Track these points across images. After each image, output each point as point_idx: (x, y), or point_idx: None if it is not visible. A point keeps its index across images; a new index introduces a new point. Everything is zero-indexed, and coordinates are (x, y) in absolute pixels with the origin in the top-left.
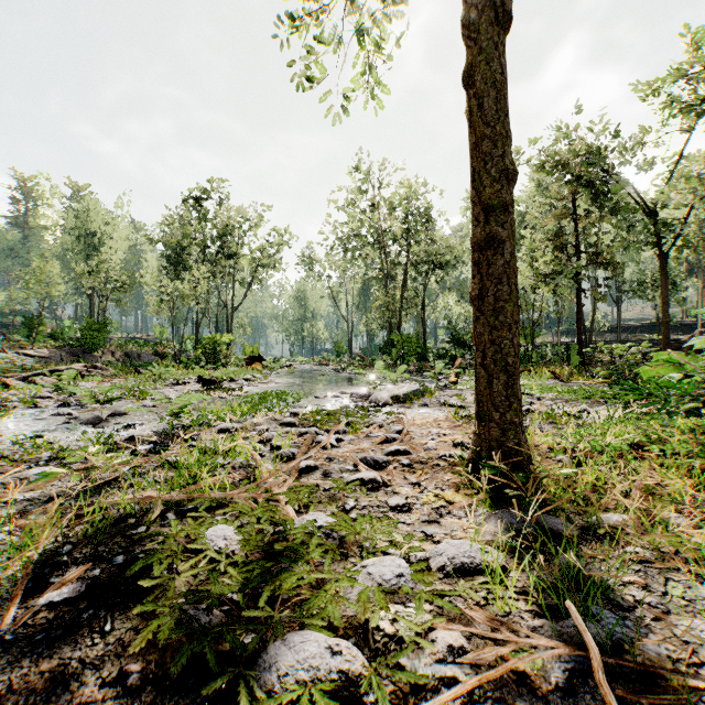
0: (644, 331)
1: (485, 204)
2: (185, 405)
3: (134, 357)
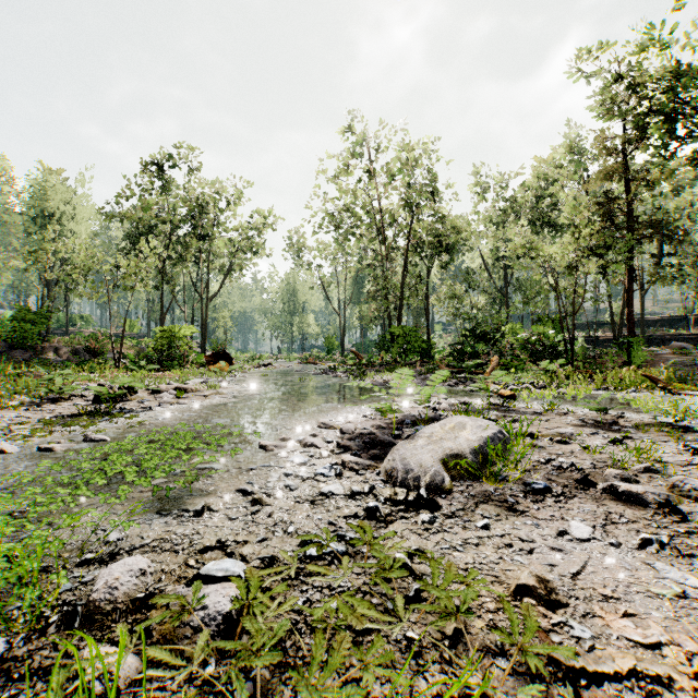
0: (664, 325)
1: None
2: None
3: (85, 354)
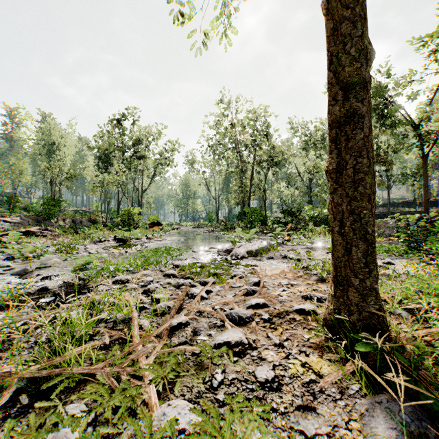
0: (404, 205)
1: (343, 83)
2: (87, 262)
3: (78, 222)
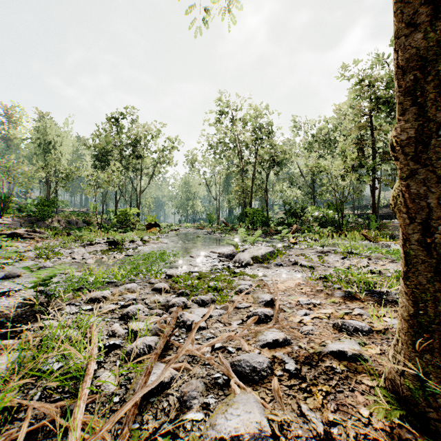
0: None
1: None
2: (49, 276)
3: (74, 223)
